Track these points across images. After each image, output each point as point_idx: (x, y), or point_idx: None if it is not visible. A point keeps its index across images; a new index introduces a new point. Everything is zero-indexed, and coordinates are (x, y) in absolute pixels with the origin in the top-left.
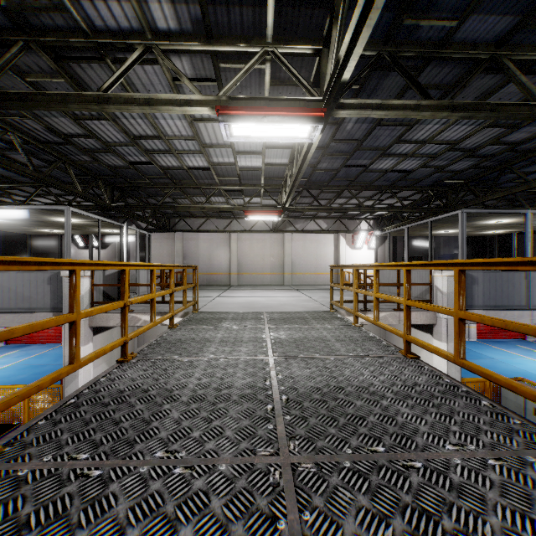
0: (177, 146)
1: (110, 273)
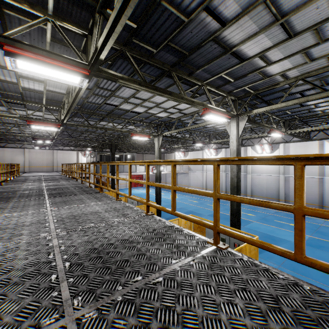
0: (11, 129)
1: None
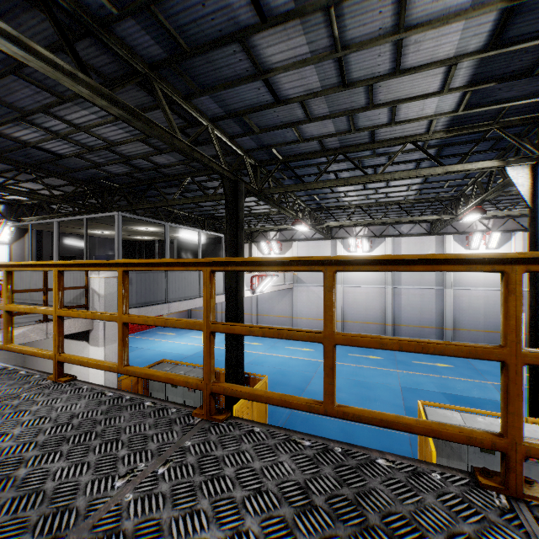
0: None
1: None
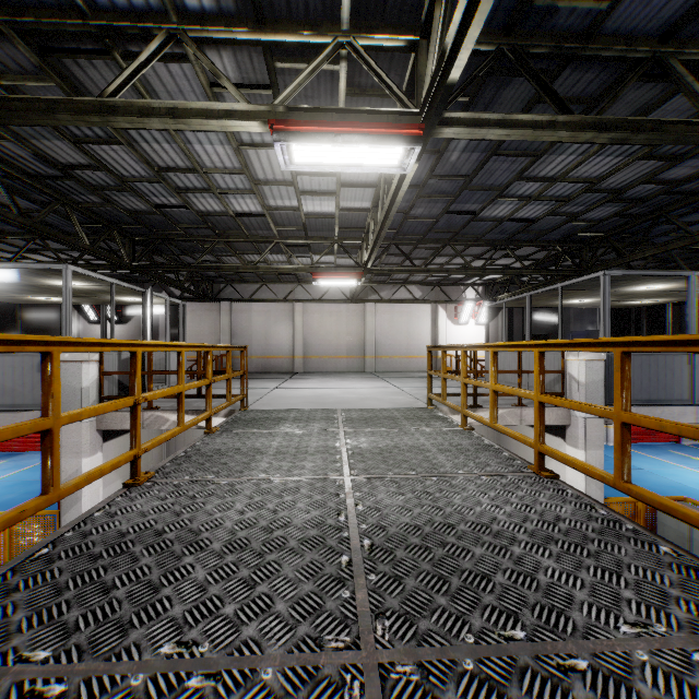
0: (220, 183)
1: (128, 356)
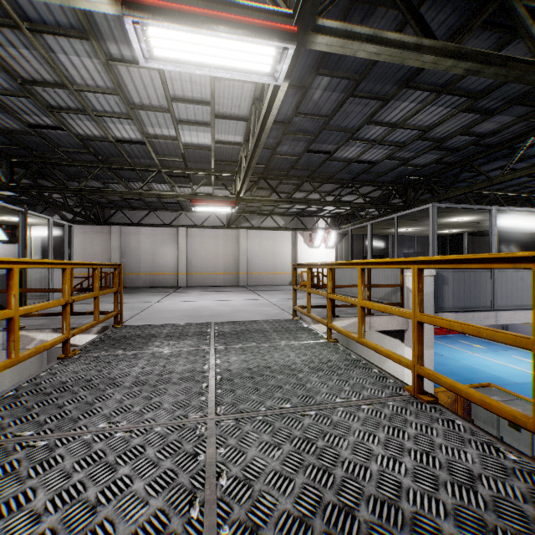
0: (95, 105)
1: (0, 274)
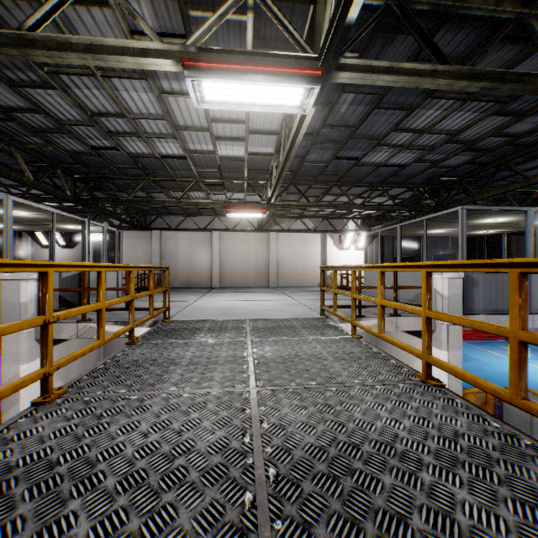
0: (146, 128)
1: (68, 275)
